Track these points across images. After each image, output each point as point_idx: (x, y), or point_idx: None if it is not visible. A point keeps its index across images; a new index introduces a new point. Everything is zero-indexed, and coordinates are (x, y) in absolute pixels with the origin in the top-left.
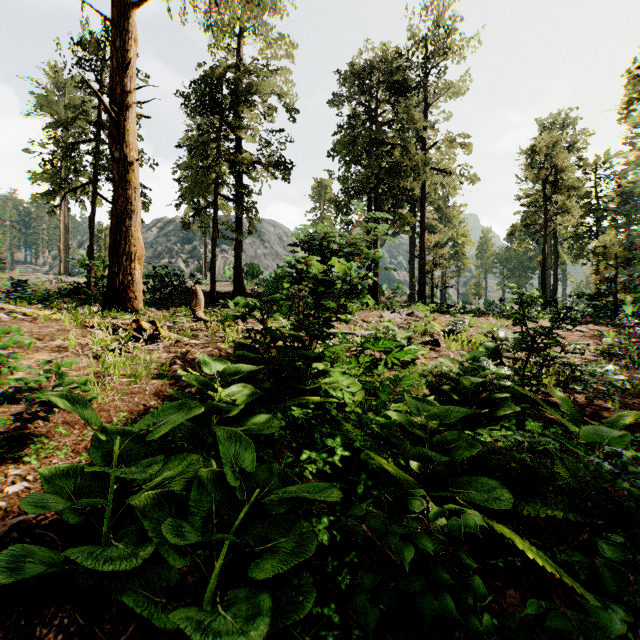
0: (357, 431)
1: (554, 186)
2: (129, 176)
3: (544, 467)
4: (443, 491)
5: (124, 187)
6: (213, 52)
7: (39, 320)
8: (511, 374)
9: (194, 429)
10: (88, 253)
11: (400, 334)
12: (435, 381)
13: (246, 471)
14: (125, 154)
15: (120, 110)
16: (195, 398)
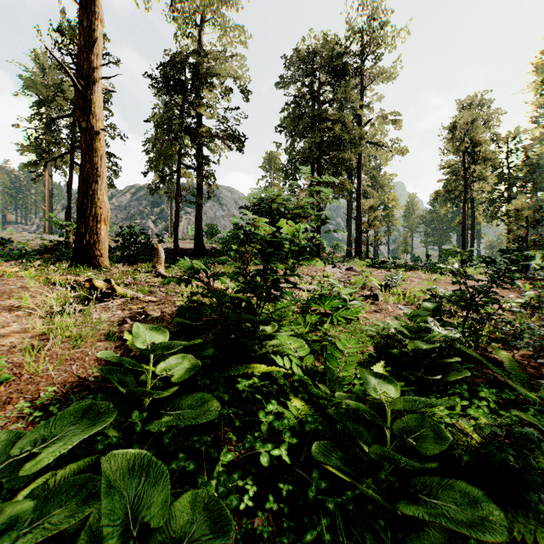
0: (306, 408)
1: (473, 157)
2: (95, 144)
3: (529, 467)
4: (414, 506)
5: (91, 154)
6: (177, 40)
7: (6, 277)
8: (461, 337)
9: (119, 417)
10: (66, 215)
11: (344, 290)
12: (383, 343)
13: (154, 524)
14: (92, 124)
15: (87, 84)
16: (128, 373)
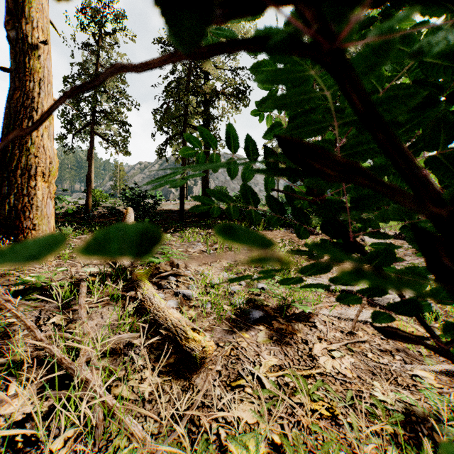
0: None
1: None
2: (30, 63)
3: None
4: None
5: (22, 77)
6: None
7: None
8: None
9: None
10: (86, 180)
11: None
12: None
13: None
14: (23, 32)
15: None
16: None
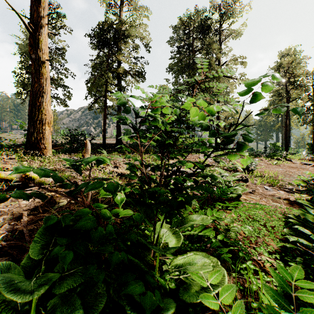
0: None
1: (293, 84)
2: (41, 70)
3: None
4: None
5: (38, 77)
6: (105, 15)
7: None
8: None
9: None
10: None
11: (229, 178)
12: None
13: None
14: (39, 56)
15: (36, 28)
16: None
